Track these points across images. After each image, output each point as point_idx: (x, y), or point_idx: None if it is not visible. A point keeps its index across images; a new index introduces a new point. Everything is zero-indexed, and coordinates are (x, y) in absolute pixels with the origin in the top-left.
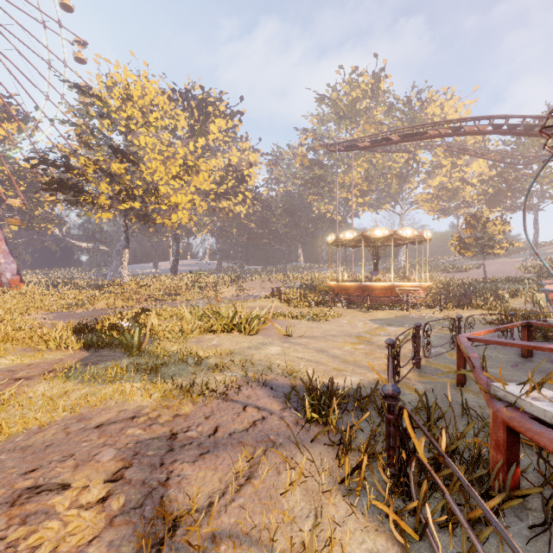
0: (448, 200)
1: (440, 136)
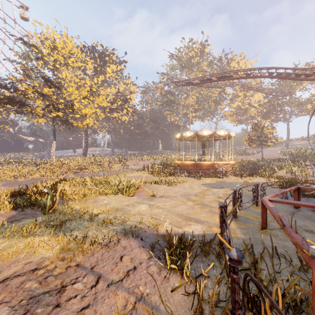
0: (242, 115)
1: (239, 78)
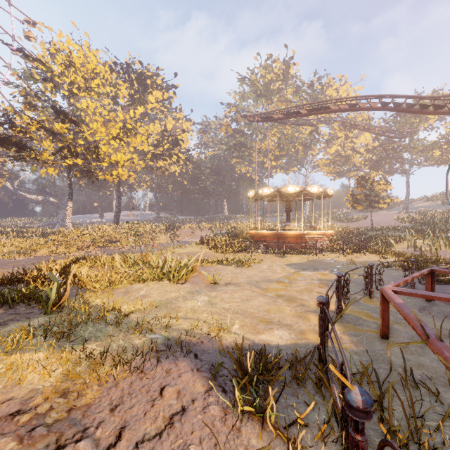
0: (342, 165)
1: (339, 110)
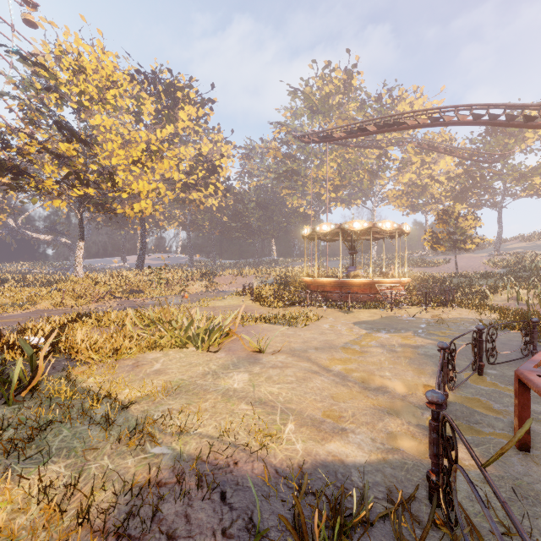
0: (418, 197)
1: (418, 126)
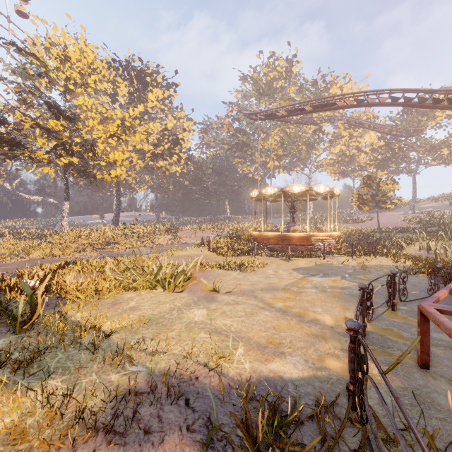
0: (347, 165)
1: (346, 106)
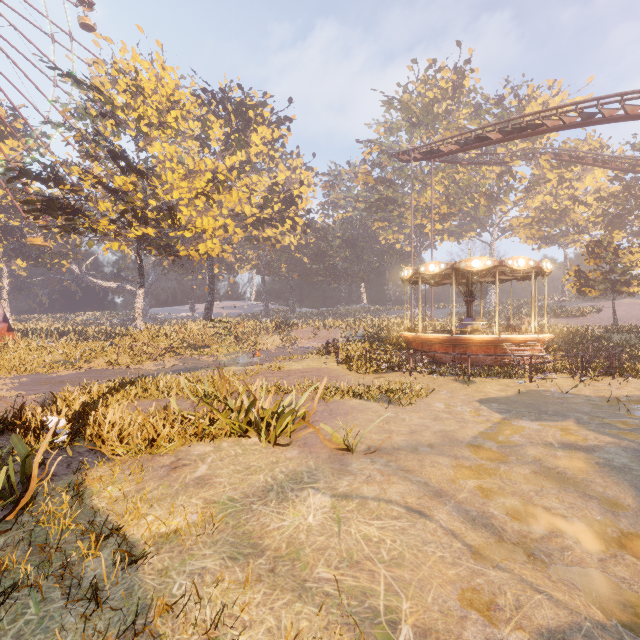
0: (554, 225)
1: (562, 127)
